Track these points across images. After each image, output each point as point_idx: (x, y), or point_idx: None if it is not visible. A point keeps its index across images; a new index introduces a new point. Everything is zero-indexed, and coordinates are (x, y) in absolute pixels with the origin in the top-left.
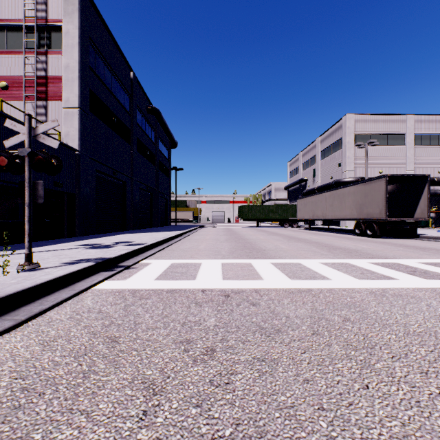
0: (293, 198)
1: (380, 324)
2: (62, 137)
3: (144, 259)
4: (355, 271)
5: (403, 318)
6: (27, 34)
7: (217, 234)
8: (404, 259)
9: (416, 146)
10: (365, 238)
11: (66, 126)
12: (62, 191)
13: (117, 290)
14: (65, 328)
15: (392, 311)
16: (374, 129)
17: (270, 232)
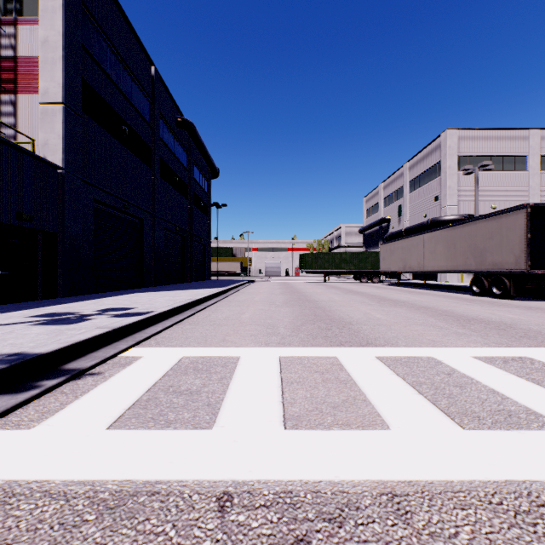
0: (371, 244)
1: None
2: (38, 148)
3: (132, 347)
4: None
5: None
6: None
7: (272, 292)
8: None
9: (543, 172)
10: (491, 299)
11: (43, 132)
12: (32, 228)
13: None
14: None
15: None
16: (484, 149)
17: (345, 289)
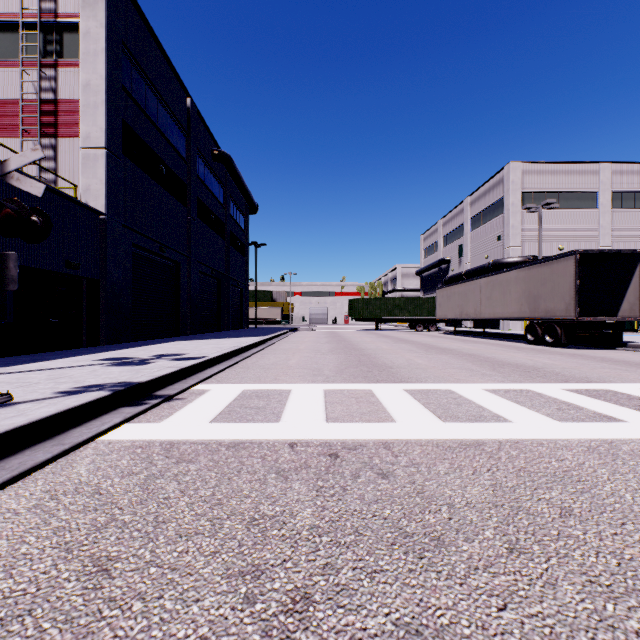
0: (430, 288)
1: (637, 525)
2: (79, 193)
3: (198, 383)
4: (547, 405)
5: None
6: (27, 35)
7: (317, 341)
8: (619, 383)
9: (615, 210)
10: (543, 347)
11: (85, 177)
12: (78, 275)
13: (140, 443)
14: (16, 533)
15: None
16: (551, 185)
17: (396, 337)
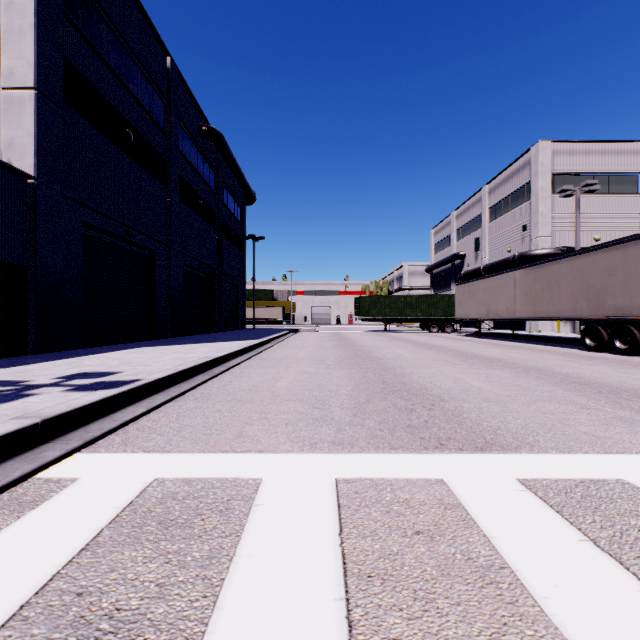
0: (441, 285)
1: None
2: (1, 150)
3: (72, 452)
4: None
5: None
6: None
7: (320, 345)
8: None
9: None
10: (614, 356)
11: (8, 127)
12: None
13: None
14: None
15: None
16: (585, 166)
17: (413, 341)
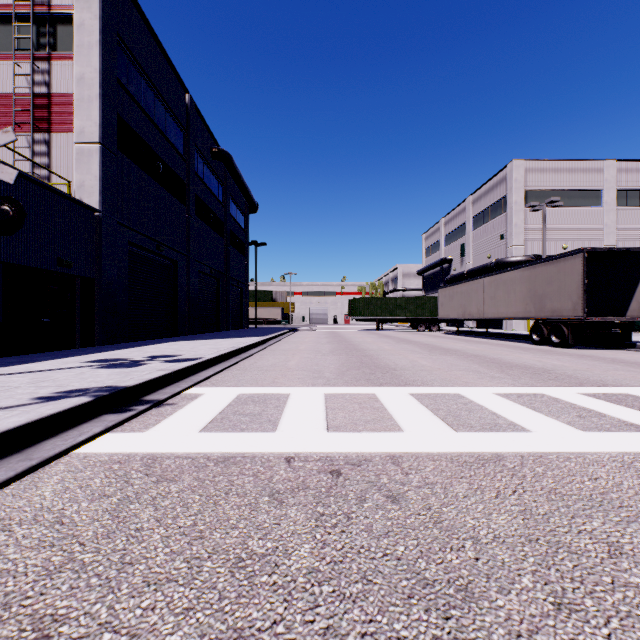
0: (431, 287)
1: None
2: (73, 189)
3: (192, 386)
4: (566, 411)
5: None
6: (20, 28)
7: (317, 341)
8: (638, 387)
9: (619, 209)
10: (549, 348)
11: (79, 173)
12: (71, 274)
13: (119, 457)
14: None
15: None
16: (555, 183)
17: (398, 338)
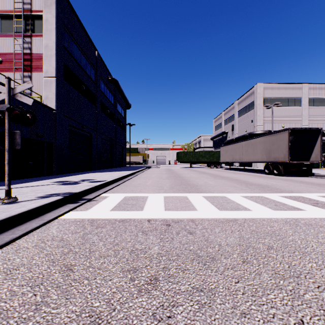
0: (217, 146)
1: (300, 252)
2: (43, 99)
3: (103, 193)
4: (270, 203)
5: (318, 246)
6: (17, 21)
7: (160, 173)
8: (306, 193)
9: (310, 107)
10: (272, 176)
11: (46, 91)
12: (42, 140)
13: (78, 220)
14: (29, 256)
15: (307, 240)
16: (278, 94)
17: (200, 171)
